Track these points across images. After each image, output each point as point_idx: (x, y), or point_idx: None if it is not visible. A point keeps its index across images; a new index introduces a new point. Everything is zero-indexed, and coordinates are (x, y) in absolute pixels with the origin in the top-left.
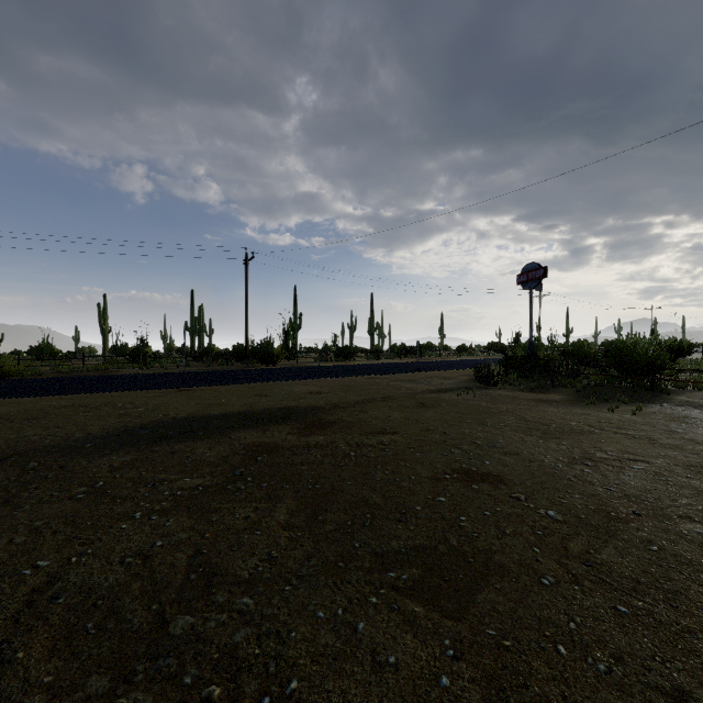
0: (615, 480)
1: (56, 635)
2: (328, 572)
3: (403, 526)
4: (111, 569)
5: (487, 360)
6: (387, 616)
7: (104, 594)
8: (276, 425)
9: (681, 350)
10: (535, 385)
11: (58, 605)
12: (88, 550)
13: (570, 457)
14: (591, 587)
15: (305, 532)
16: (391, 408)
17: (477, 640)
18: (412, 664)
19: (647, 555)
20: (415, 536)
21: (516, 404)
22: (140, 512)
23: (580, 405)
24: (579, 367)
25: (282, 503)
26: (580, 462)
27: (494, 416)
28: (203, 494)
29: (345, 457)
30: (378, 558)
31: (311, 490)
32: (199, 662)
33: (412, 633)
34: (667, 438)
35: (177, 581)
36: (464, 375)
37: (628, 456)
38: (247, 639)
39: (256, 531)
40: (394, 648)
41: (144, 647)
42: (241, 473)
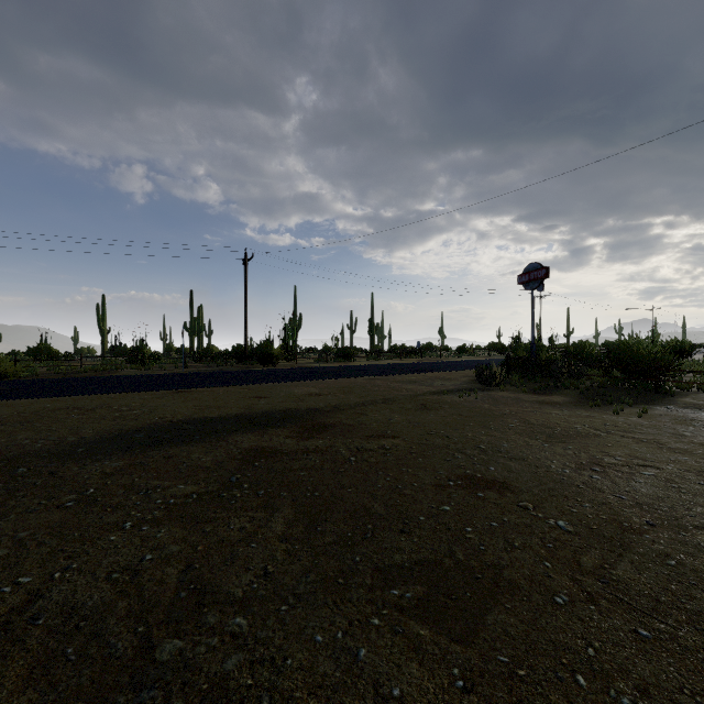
0: (626, 487)
1: (33, 662)
2: (328, 590)
3: (406, 538)
4: (96, 586)
5: (488, 361)
6: (390, 641)
7: (88, 615)
8: (274, 428)
9: (683, 351)
10: (537, 386)
11: (37, 627)
12: (73, 565)
13: (577, 462)
14: (608, 606)
15: (303, 544)
16: (392, 410)
17: (488, 669)
18: (418, 697)
19: (665, 570)
20: (419, 549)
21: (519, 406)
22: (130, 522)
23: (584, 408)
24: (582, 368)
25: (280, 512)
26: (588, 468)
27: (498, 419)
28: (197, 503)
29: (345, 462)
30: (380, 574)
31: (310, 498)
32: (186, 694)
33: (418, 660)
34: (675, 442)
35: (166, 600)
36: (465, 376)
37: (638, 461)
38: (239, 667)
39: (251, 543)
40: (399, 679)
41: (127, 676)
42: (237, 480)
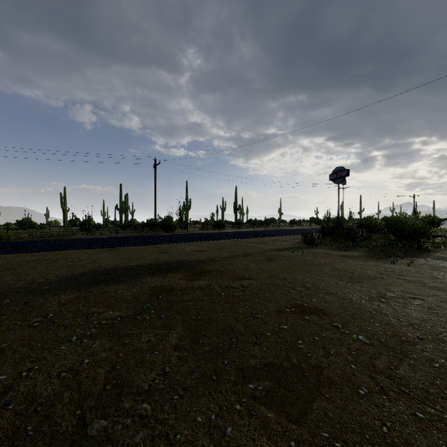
0: (402, 313)
1: (3, 436)
2: (205, 384)
3: (258, 348)
4: (50, 381)
5: (309, 229)
6: (247, 421)
7: (43, 402)
8: (172, 273)
9: (434, 223)
10: (342, 245)
11: (8, 411)
12: (35, 367)
13: (370, 296)
14: (395, 396)
15: (190, 352)
16: (248, 261)
17: (315, 442)
18: None
19: (432, 370)
20: (267, 355)
21: (330, 259)
22: (75, 336)
23: (372, 259)
24: (370, 234)
25: (174, 330)
26: (377, 300)
27: (317, 267)
28: (120, 323)
29: (218, 296)
30: (241, 373)
31: (194, 320)
32: None
33: (266, 435)
34: (433, 282)
35: (96, 391)
36: (295, 239)
37: (409, 295)
38: (144, 440)
39: (155, 351)
40: None
41: (67, 446)
42: (147, 308)
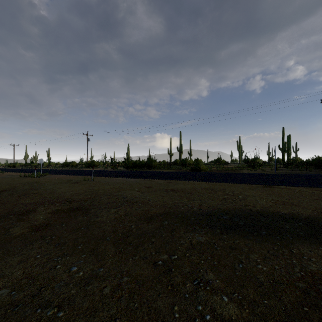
0: None
1: None
2: None
3: None
4: None
5: None
6: None
7: None
8: None
9: None
10: None
11: None
12: None
13: None
14: None
15: None
16: None
17: None
18: None
19: None
20: None
21: None
22: None
23: None
24: None
25: None
26: None
27: None
28: None
29: None
30: None
31: None
32: None
33: None
34: None
35: None
36: None
37: None
38: None
39: None
40: None
41: None
42: None
